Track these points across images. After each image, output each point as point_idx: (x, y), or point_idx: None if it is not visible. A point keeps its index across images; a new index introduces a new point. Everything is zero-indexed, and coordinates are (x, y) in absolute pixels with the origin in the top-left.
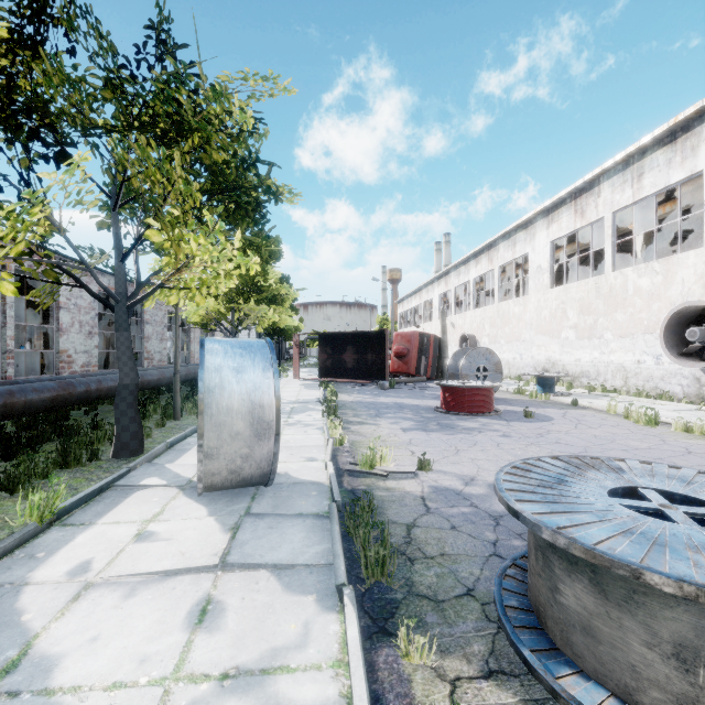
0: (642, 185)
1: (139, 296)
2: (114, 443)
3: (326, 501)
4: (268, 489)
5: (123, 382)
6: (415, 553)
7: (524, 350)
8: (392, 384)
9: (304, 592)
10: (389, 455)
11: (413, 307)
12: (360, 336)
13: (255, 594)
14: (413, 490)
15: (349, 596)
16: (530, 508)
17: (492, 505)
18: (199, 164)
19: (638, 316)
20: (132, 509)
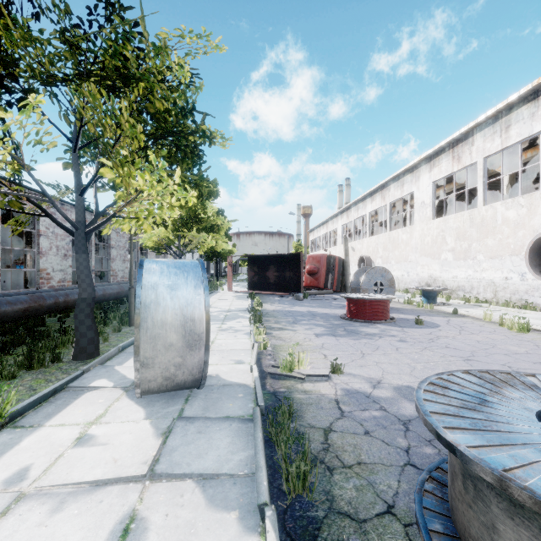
0: (509, 135)
1: (95, 224)
2: (73, 347)
3: (251, 404)
4: (200, 391)
5: (82, 296)
6: (334, 461)
7: (411, 269)
8: (306, 296)
9: (227, 507)
10: (305, 358)
11: (321, 235)
12: (280, 258)
13: (178, 509)
14: (328, 393)
15: (271, 519)
16: (464, 439)
17: (400, 408)
18: (146, 113)
19: (506, 241)
20: (79, 411)
